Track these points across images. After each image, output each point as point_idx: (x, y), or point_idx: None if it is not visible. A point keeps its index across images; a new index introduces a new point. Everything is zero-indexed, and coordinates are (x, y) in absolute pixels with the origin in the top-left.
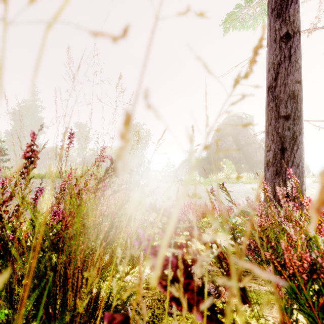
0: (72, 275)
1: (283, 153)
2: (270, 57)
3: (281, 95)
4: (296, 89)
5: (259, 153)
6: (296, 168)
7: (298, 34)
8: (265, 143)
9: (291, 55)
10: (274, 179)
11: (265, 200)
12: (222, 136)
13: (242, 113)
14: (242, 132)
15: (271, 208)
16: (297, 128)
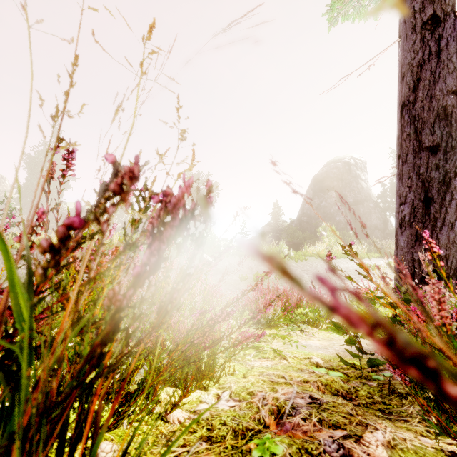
0: (6, 456)
1: (427, 206)
2: (405, 57)
3: (424, 114)
4: (450, 103)
5: (375, 215)
6: (449, 230)
7: (453, 15)
8: (397, 191)
9: (440, 50)
10: (413, 248)
11: (396, 281)
12: (321, 190)
13: (349, 158)
14: (350, 185)
15: (451, 290)
16: (452, 166)
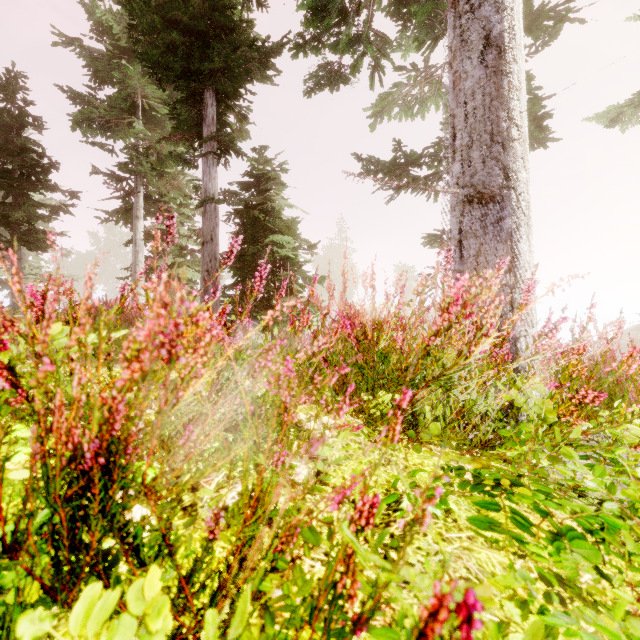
0: None
1: None
2: None
3: None
4: None
5: None
6: None
7: None
8: None
9: None
10: None
11: None
12: None
13: None
14: None
15: None
16: None
